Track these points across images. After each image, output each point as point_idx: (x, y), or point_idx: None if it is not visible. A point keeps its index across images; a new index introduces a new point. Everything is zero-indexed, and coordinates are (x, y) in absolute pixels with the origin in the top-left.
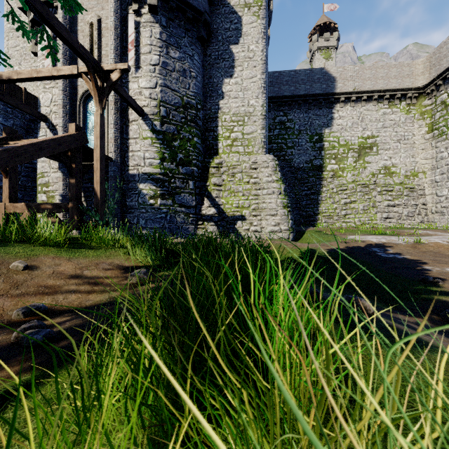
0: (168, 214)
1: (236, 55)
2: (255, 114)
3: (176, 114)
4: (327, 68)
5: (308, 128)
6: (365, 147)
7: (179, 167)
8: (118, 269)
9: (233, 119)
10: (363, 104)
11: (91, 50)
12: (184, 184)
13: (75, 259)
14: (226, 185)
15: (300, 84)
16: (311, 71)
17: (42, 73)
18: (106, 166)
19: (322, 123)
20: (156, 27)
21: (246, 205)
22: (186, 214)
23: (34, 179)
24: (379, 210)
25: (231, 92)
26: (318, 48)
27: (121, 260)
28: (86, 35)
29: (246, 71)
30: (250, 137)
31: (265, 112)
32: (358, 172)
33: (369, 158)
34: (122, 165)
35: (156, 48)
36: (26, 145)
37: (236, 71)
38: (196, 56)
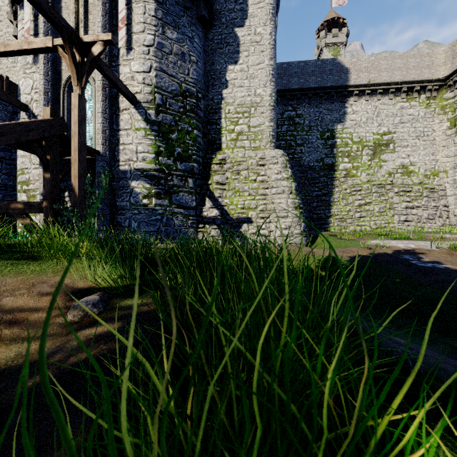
0: (164, 216)
1: (241, 39)
2: (262, 104)
3: (173, 102)
4: (339, 58)
5: (319, 124)
6: (381, 144)
7: (177, 162)
8: (63, 292)
9: (238, 110)
10: (379, 97)
11: (77, 30)
12: (183, 182)
13: None
14: (231, 184)
15: (310, 76)
16: (322, 62)
17: (10, 46)
18: (94, 161)
19: (334, 119)
20: (151, 3)
21: (253, 206)
22: (185, 216)
23: (16, 177)
24: (397, 213)
25: (235, 80)
26: (326, 44)
27: (75, 278)
28: (71, 12)
29: (253, 57)
30: (257, 131)
31: (274, 102)
32: (374, 171)
33: (385, 156)
34: (112, 160)
35: (151, 26)
36: None
37: (242, 57)
38: (197, 38)
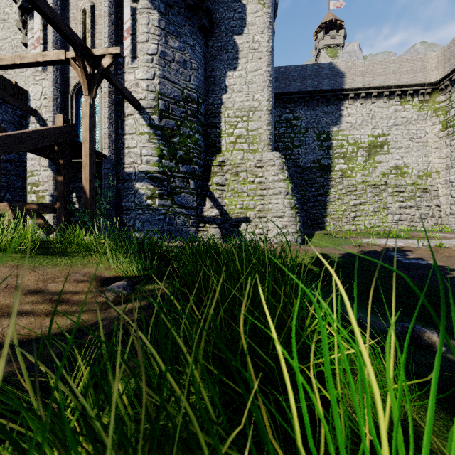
0: (167, 215)
1: (240, 46)
2: (260, 108)
3: (176, 107)
4: (335, 63)
5: (315, 126)
6: (376, 146)
7: (179, 165)
8: (94, 280)
9: (237, 115)
10: (373, 100)
11: (84, 39)
12: (185, 184)
13: (41, 268)
14: (230, 185)
15: (307, 80)
16: (318, 66)
17: (26, 59)
18: (100, 164)
19: (330, 121)
20: (154, 14)
21: (251, 206)
22: (187, 215)
23: (24, 178)
24: (391, 212)
25: (234, 85)
26: (323, 46)
27: (101, 269)
28: (79, 22)
29: (251, 64)
30: (255, 134)
31: (271, 107)
32: (368, 172)
33: (379, 158)
34: (117, 162)
35: (154, 36)
36: (2, 136)
37: (240, 64)
38: (198, 46)
